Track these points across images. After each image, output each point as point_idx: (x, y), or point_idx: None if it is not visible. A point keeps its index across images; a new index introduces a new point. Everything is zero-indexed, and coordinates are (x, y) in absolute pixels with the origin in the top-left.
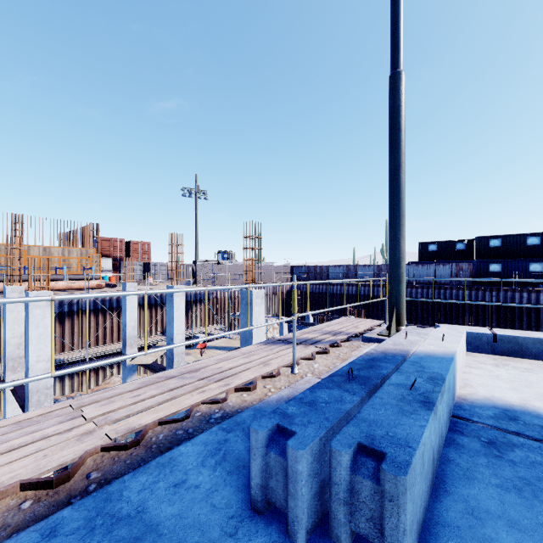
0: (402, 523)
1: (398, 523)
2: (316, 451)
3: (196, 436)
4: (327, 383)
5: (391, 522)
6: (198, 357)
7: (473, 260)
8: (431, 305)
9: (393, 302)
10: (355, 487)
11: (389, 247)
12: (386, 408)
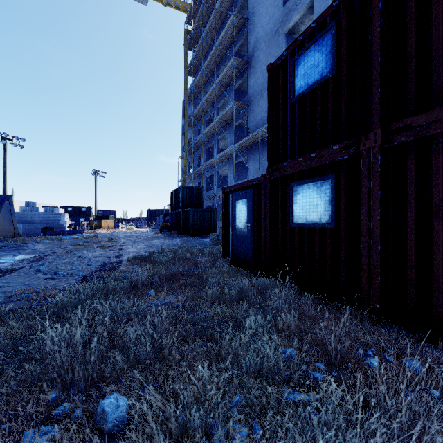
0: None
1: None
2: None
3: None
4: None
5: None
6: None
7: None
8: None
9: None
10: None
11: None
12: None
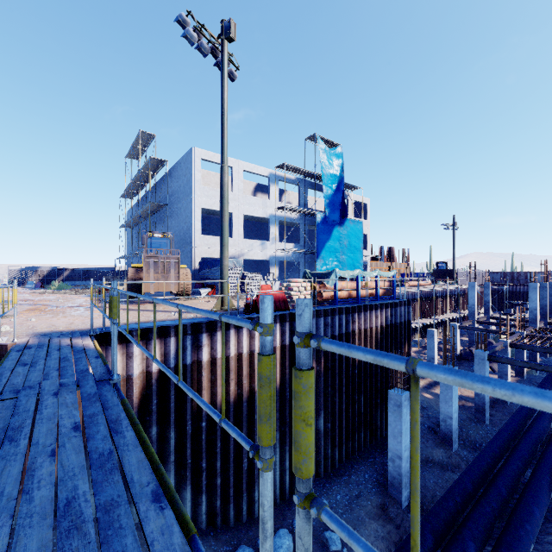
0: None
1: None
2: None
3: None
4: None
5: None
6: None
7: None
8: None
9: None
10: None
11: None
12: None
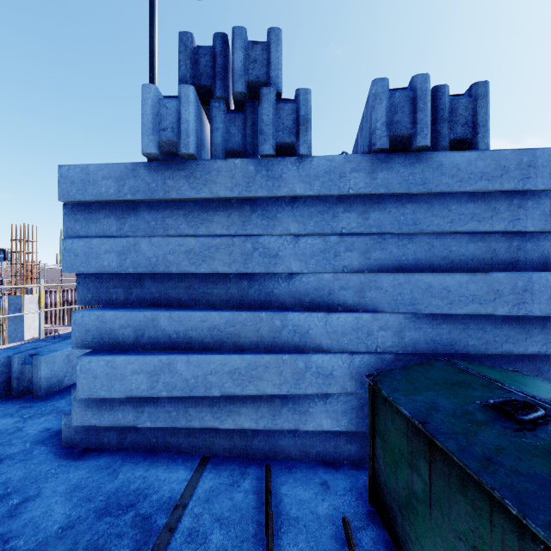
0: (39, 375)
1: (38, 375)
2: (5, 362)
3: None
4: (38, 341)
5: (35, 376)
6: None
7: None
8: None
9: None
10: (23, 370)
11: None
12: (63, 344)
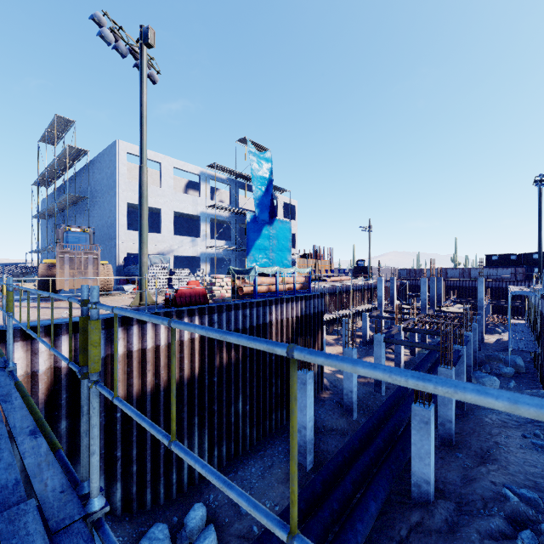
0: None
1: None
2: None
3: (540, 288)
4: None
5: None
6: (428, 306)
7: (524, 266)
8: (501, 290)
9: (540, 279)
10: None
11: (538, 267)
12: None
